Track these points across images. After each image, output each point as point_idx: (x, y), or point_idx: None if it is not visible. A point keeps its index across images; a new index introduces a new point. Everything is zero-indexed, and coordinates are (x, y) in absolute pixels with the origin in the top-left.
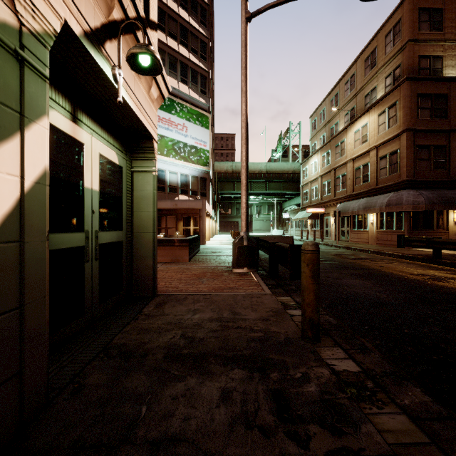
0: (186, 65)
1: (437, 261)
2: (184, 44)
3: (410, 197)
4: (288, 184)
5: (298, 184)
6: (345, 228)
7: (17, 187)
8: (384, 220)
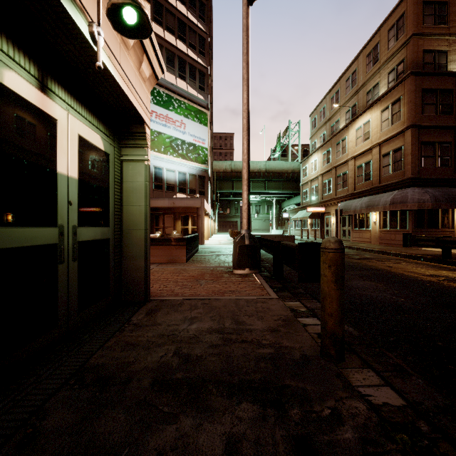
0: (184, 61)
1: (447, 261)
2: (182, 39)
3: (415, 194)
4: (287, 184)
5: (297, 183)
6: (346, 227)
7: None
8: (387, 219)
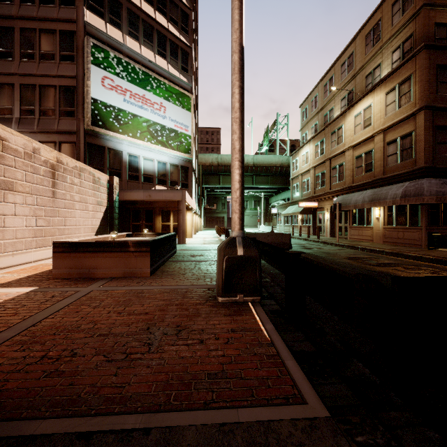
0: (164, 36)
1: None
2: (162, 12)
3: (433, 186)
4: (275, 178)
5: (285, 178)
6: (342, 224)
7: None
8: (393, 215)
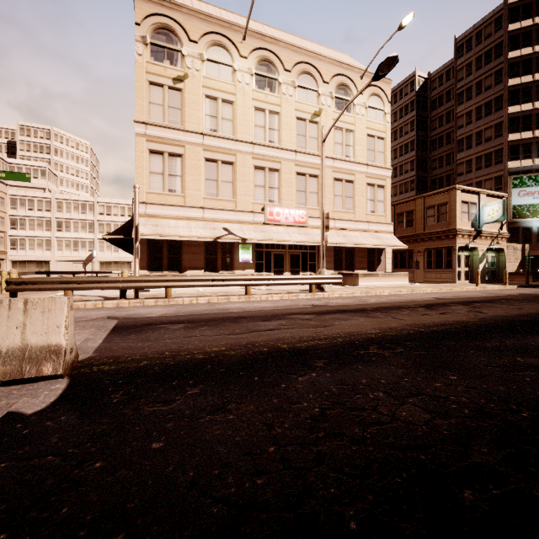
0: None
1: None
2: None
3: None
4: None
5: None
6: None
7: (483, 264)
8: None
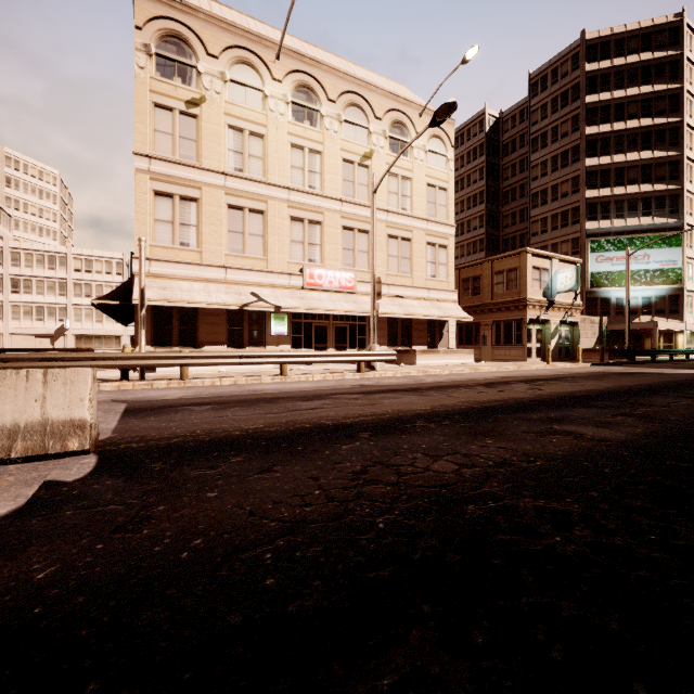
0: (649, 198)
1: None
2: (647, 180)
3: None
4: None
5: None
6: None
7: (556, 340)
8: None
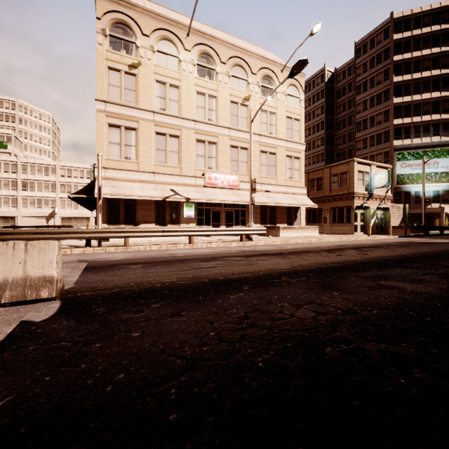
0: (437, 124)
1: None
2: (436, 112)
3: None
4: None
5: None
6: None
7: (374, 220)
8: None
